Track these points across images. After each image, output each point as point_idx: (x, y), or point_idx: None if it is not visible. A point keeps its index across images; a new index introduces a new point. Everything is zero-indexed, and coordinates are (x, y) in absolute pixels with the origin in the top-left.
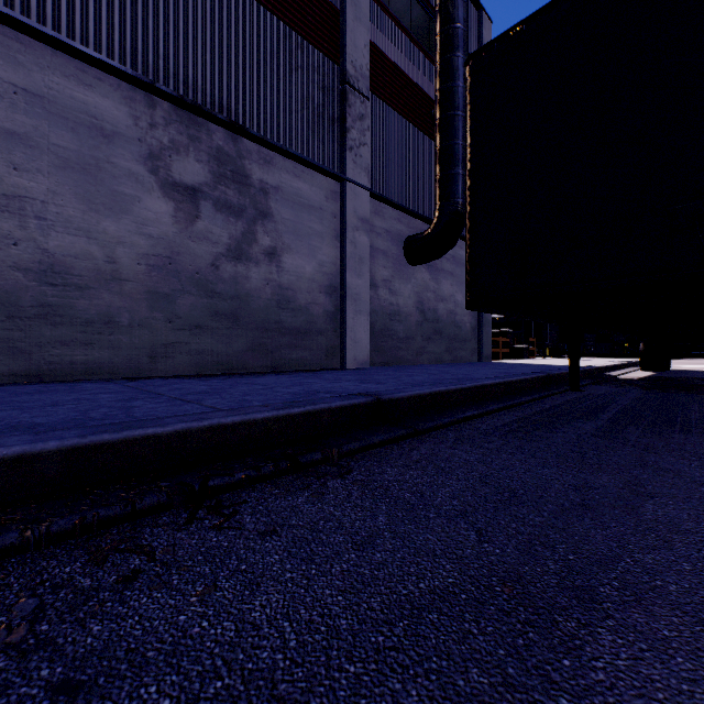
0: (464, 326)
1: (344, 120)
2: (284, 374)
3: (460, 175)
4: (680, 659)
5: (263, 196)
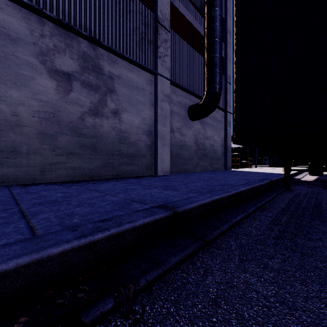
0: (218, 152)
1: (156, 42)
2: (120, 180)
3: (217, 72)
4: None
5: (110, 80)
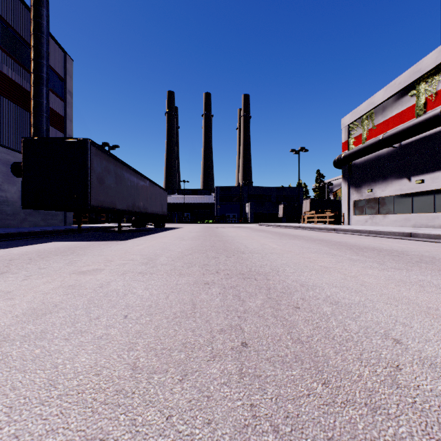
0: None
1: None
2: None
3: None
4: (13, 246)
5: None
